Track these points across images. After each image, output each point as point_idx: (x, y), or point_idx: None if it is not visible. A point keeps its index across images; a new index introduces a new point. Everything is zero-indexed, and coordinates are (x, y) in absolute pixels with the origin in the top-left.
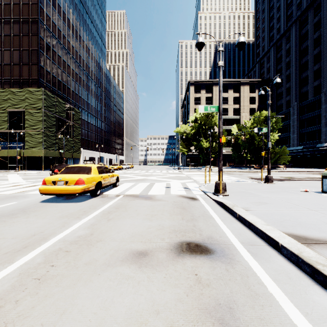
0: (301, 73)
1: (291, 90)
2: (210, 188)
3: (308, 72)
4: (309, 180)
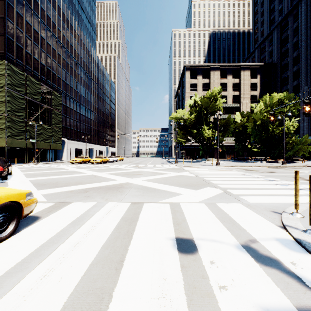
0: None
1: (300, 73)
2: None
3: None
4: None
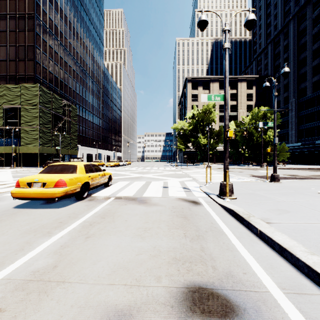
0: (299, 69)
1: (289, 86)
2: (212, 189)
3: (307, 68)
4: (316, 178)
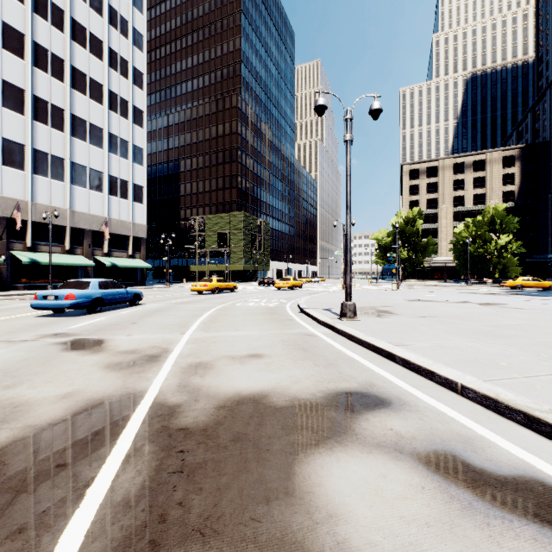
0: None
1: None
2: None
3: None
4: None
